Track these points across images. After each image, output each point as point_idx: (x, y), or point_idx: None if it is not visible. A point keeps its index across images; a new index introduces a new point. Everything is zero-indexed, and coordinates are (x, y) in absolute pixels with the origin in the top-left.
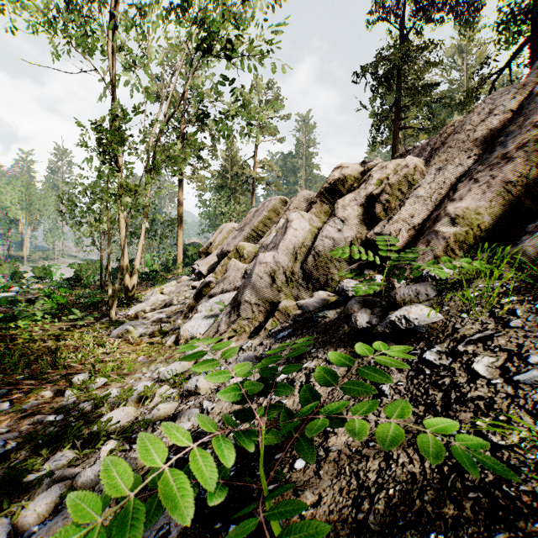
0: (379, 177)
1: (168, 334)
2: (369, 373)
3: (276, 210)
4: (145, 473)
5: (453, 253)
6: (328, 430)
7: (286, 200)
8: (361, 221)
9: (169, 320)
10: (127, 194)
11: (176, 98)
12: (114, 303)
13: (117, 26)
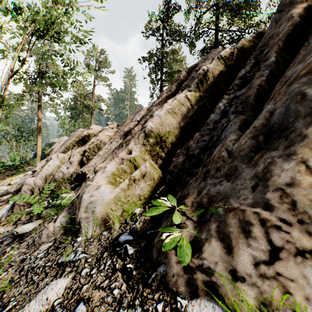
0: (93, 141)
1: None
2: None
3: None
4: None
5: None
6: None
7: None
8: (78, 163)
9: None
10: None
11: None
12: None
13: None
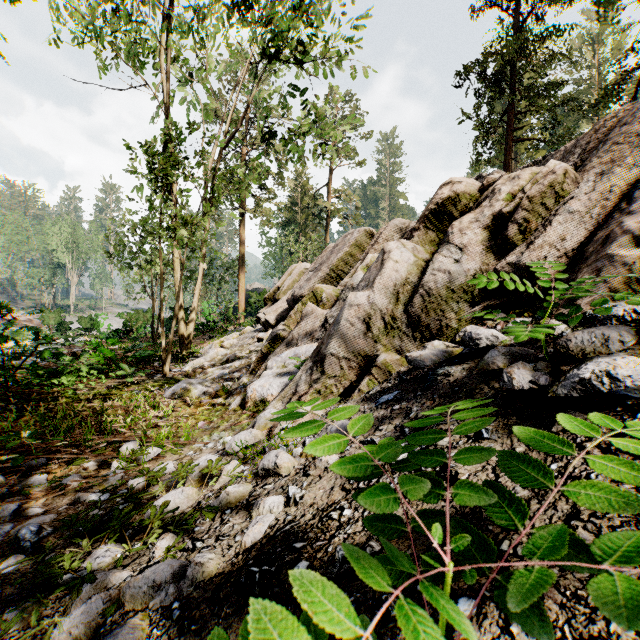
0: (509, 191)
1: (232, 395)
2: (612, 467)
3: (360, 245)
4: (215, 588)
5: (638, 285)
6: (504, 551)
7: (372, 232)
8: (486, 248)
9: (232, 378)
10: (183, 227)
11: (237, 116)
12: (168, 358)
13: (171, 30)
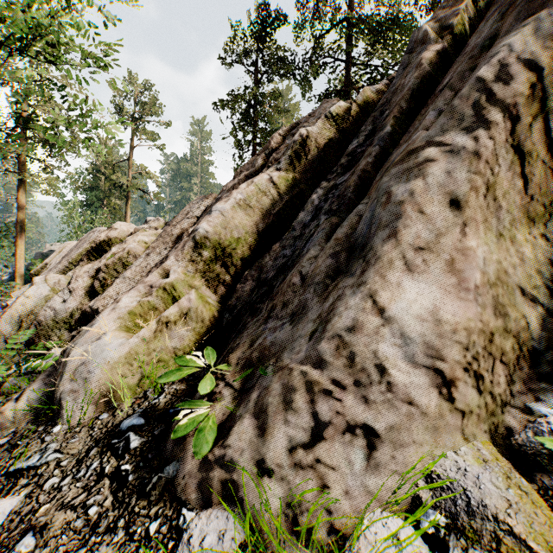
0: (116, 251)
1: None
2: None
3: None
4: None
5: None
6: None
7: None
8: (86, 293)
9: None
10: None
11: None
12: None
13: None
